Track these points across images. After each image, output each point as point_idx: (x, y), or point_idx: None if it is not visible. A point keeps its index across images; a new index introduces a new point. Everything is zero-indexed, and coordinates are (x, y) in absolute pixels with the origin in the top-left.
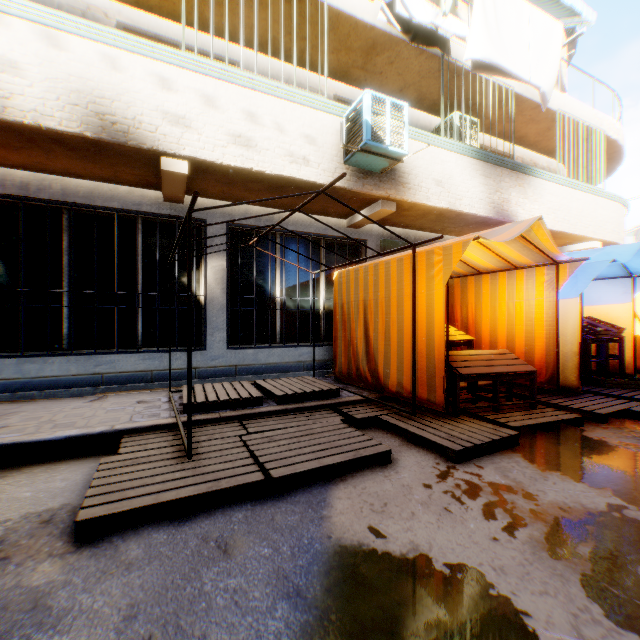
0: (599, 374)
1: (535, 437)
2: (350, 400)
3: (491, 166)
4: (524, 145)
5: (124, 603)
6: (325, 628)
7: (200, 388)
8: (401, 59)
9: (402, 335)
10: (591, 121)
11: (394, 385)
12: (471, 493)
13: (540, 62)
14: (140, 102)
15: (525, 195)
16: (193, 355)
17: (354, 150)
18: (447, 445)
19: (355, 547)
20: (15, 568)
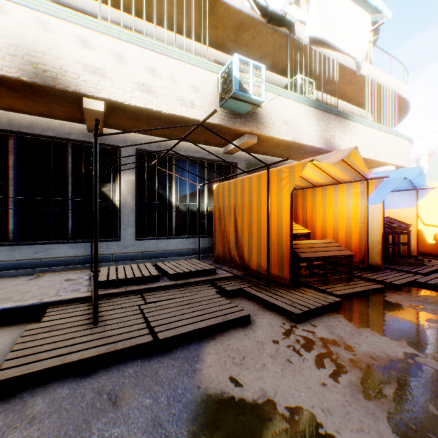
0: (394, 256)
1: (352, 302)
2: (223, 276)
3: (323, 112)
4: (345, 100)
5: None
6: None
7: (114, 269)
8: (261, 36)
9: (260, 230)
10: (389, 84)
11: (255, 265)
12: (307, 346)
13: (355, 41)
14: (66, 56)
15: (345, 133)
16: (110, 244)
17: (227, 97)
18: (291, 310)
19: (218, 395)
20: None
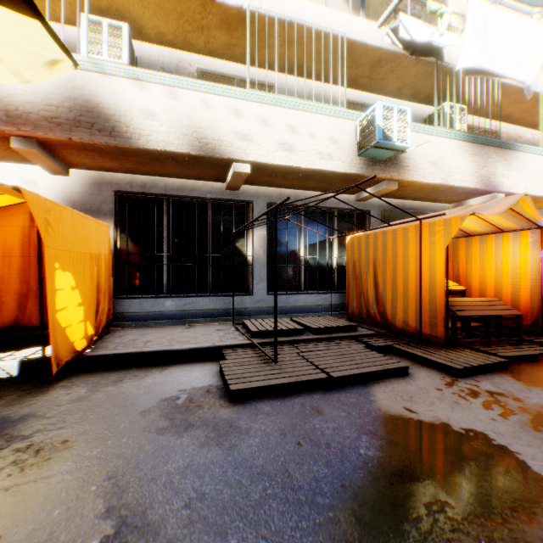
0: None
1: (520, 365)
2: (366, 333)
3: (478, 146)
4: (508, 121)
5: (276, 428)
6: (393, 447)
7: (256, 322)
8: (401, 68)
9: (407, 286)
10: None
11: (400, 323)
12: (472, 395)
13: (524, 61)
14: (222, 128)
15: (510, 167)
16: (244, 299)
17: (368, 147)
18: (450, 365)
19: (398, 416)
20: (208, 410)
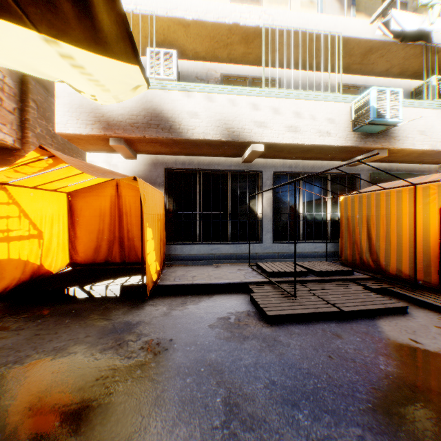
0: None
1: None
2: (362, 277)
3: None
4: None
5: (309, 345)
6: (407, 367)
7: (268, 264)
8: (390, 52)
9: (399, 239)
10: None
11: (393, 270)
12: None
13: None
14: (244, 119)
15: None
16: (255, 246)
17: (362, 124)
18: None
19: (405, 345)
20: (254, 328)
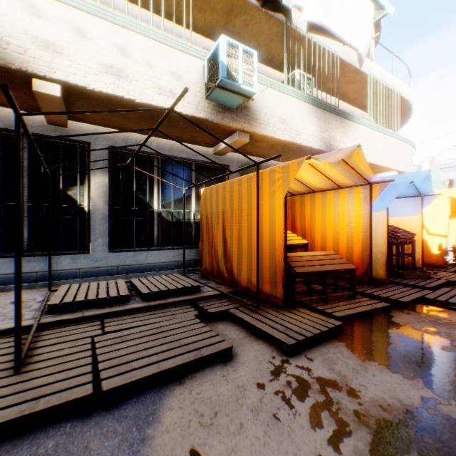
0: (398, 267)
1: (356, 324)
2: (208, 295)
3: (322, 111)
4: (346, 100)
5: None
6: None
7: (76, 288)
8: (254, 22)
9: (251, 240)
10: (391, 84)
11: (245, 281)
12: (300, 392)
13: (358, 30)
14: (8, 25)
15: (347, 135)
16: (78, 258)
17: (212, 86)
18: (282, 339)
19: None
20: None
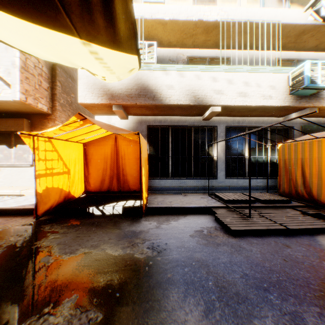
0: None
1: None
2: (298, 205)
3: None
4: None
5: (266, 251)
6: None
7: (223, 194)
8: (319, 33)
9: None
10: None
11: (323, 200)
12: None
13: None
14: (206, 88)
15: None
16: (212, 181)
17: (298, 89)
18: None
19: None
20: (222, 238)
